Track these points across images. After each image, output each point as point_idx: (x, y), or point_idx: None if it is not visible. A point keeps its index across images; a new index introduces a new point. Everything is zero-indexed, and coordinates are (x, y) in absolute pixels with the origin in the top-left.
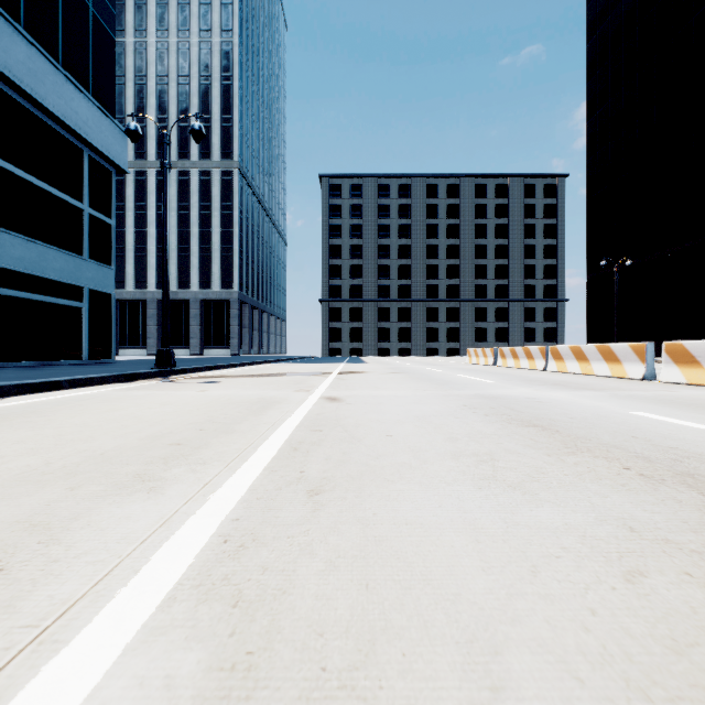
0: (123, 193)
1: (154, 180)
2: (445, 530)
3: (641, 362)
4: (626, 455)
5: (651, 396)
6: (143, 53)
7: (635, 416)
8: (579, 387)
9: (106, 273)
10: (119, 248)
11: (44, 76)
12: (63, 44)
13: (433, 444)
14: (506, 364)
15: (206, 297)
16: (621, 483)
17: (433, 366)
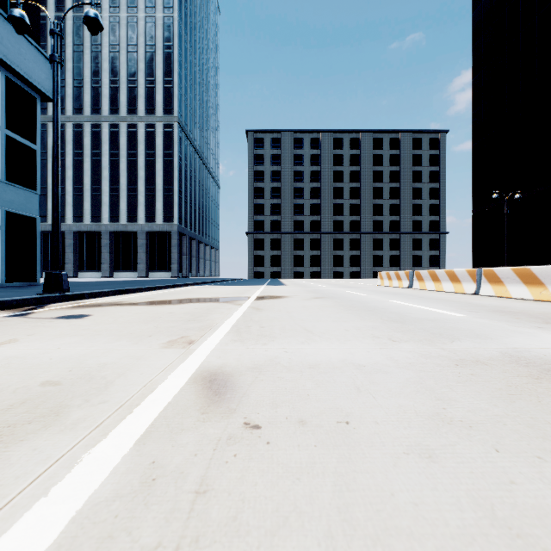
0: (82, 142)
1: (108, 131)
2: None
3: None
4: None
5: None
6: None
7: None
8: None
9: (28, 197)
10: (78, 188)
11: None
12: None
13: None
14: (424, 286)
15: (151, 230)
16: None
17: (350, 288)
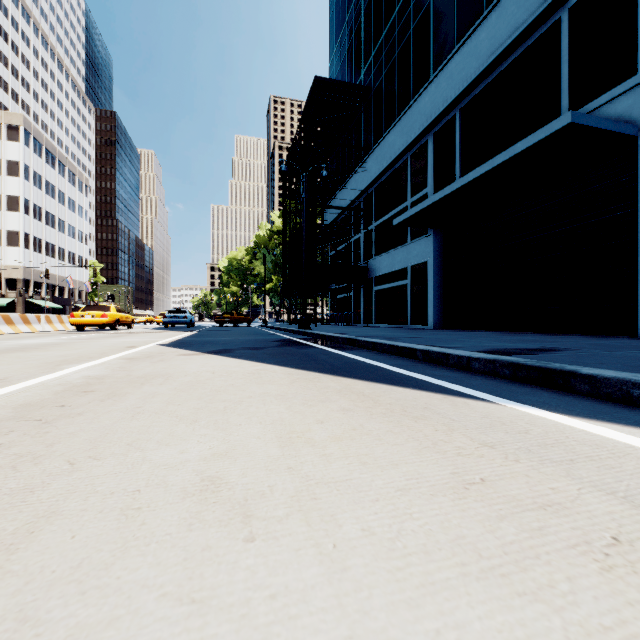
0: None
1: None
2: None
3: None
4: None
5: None
6: None
7: None
8: None
9: None
10: None
11: None
12: None
13: None
14: None
15: None
16: None
17: None
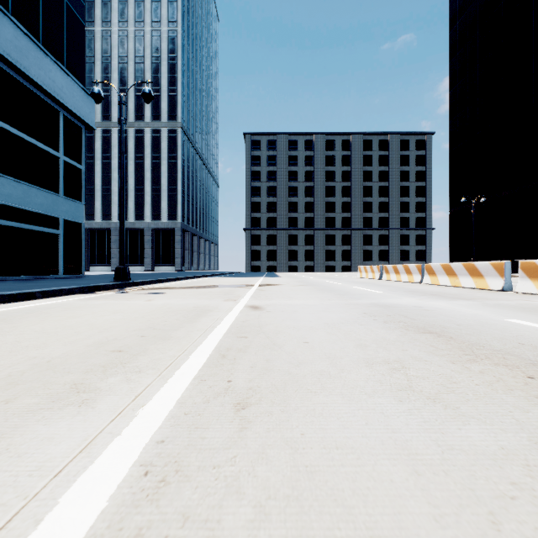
0: (93, 146)
1: (117, 136)
2: (379, 456)
3: (500, 277)
4: (523, 362)
5: (515, 304)
6: (108, 39)
7: (511, 323)
8: (454, 297)
9: (77, 207)
10: (90, 189)
11: (28, 52)
12: (43, 27)
13: (346, 351)
14: (389, 278)
15: (157, 227)
16: (534, 394)
17: (332, 279)
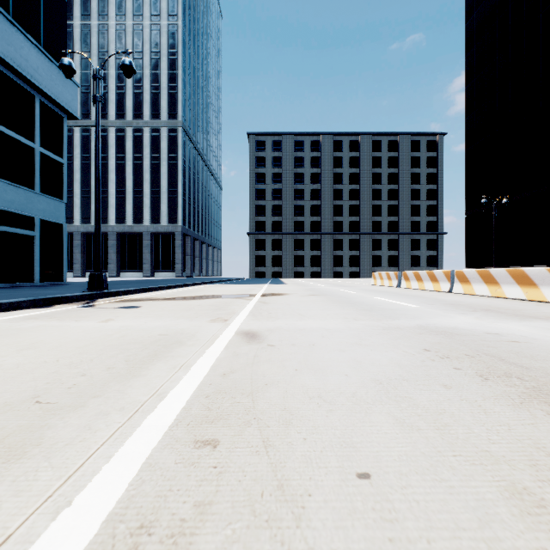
0: (89, 146)
1: (114, 136)
2: None
3: None
4: None
5: None
6: (105, 33)
7: None
8: (518, 314)
9: (57, 206)
10: (86, 191)
11: None
12: None
13: (510, 549)
14: (410, 285)
15: (156, 231)
16: None
17: (345, 287)
